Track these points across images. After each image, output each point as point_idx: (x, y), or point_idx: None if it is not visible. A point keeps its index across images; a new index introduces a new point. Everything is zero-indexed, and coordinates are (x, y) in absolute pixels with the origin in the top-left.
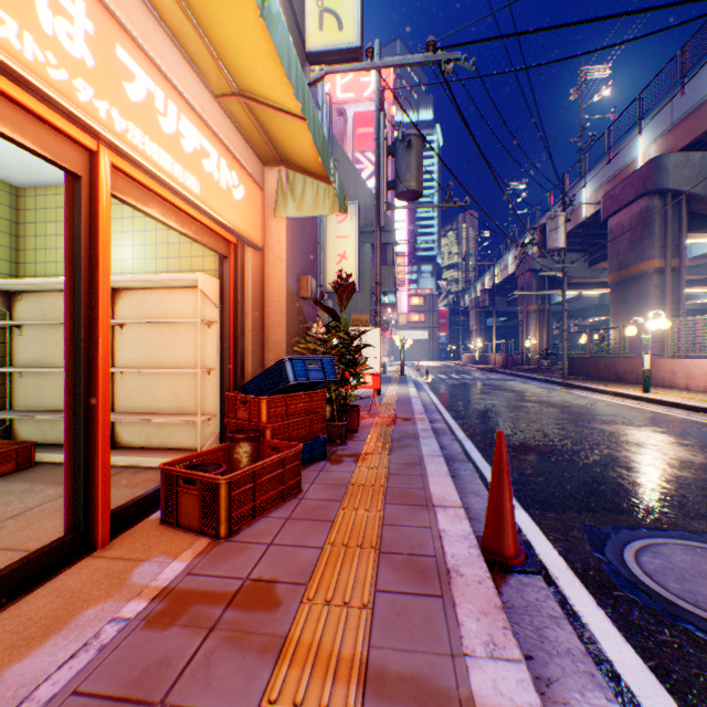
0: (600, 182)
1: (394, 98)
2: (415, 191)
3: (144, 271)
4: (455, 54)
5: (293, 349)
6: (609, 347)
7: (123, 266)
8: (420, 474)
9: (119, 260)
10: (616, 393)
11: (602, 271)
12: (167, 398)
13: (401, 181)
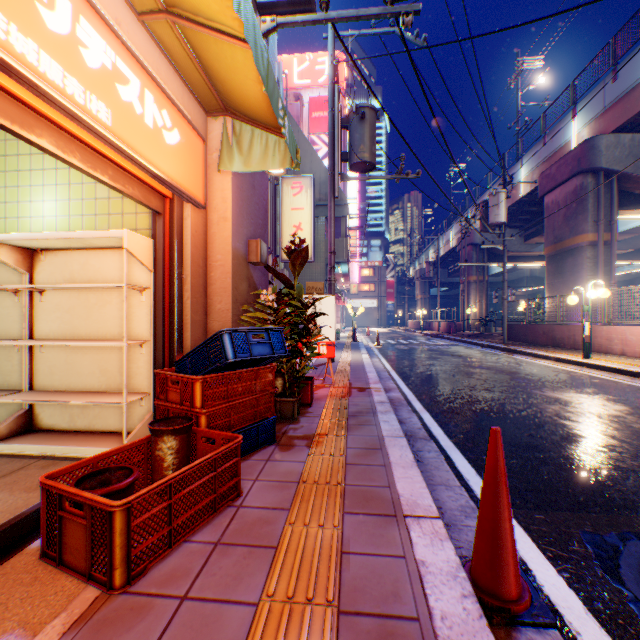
0: (536, 163)
1: (350, 57)
2: (369, 163)
3: (68, 229)
4: (415, 6)
5: (240, 318)
6: (545, 315)
7: (44, 224)
8: (382, 464)
9: (40, 217)
10: (558, 359)
11: (535, 245)
12: (93, 374)
13: (355, 152)
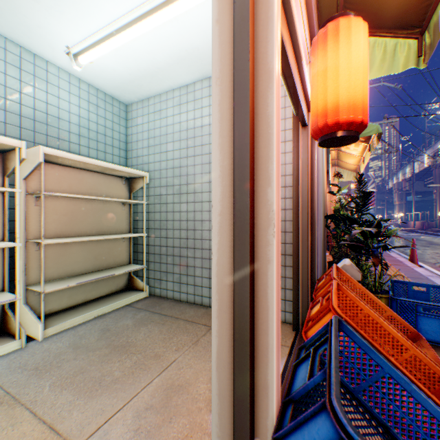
0: None
1: None
2: None
3: None
4: (395, 119)
5: None
6: None
7: None
8: (386, 254)
9: None
10: None
11: None
12: None
13: None
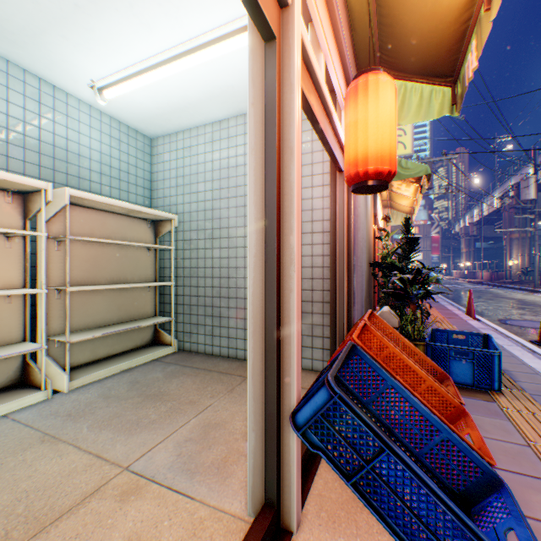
0: None
1: None
2: (428, 187)
3: None
4: (454, 156)
5: None
6: None
7: None
8: (443, 307)
9: None
10: None
11: None
12: None
13: None
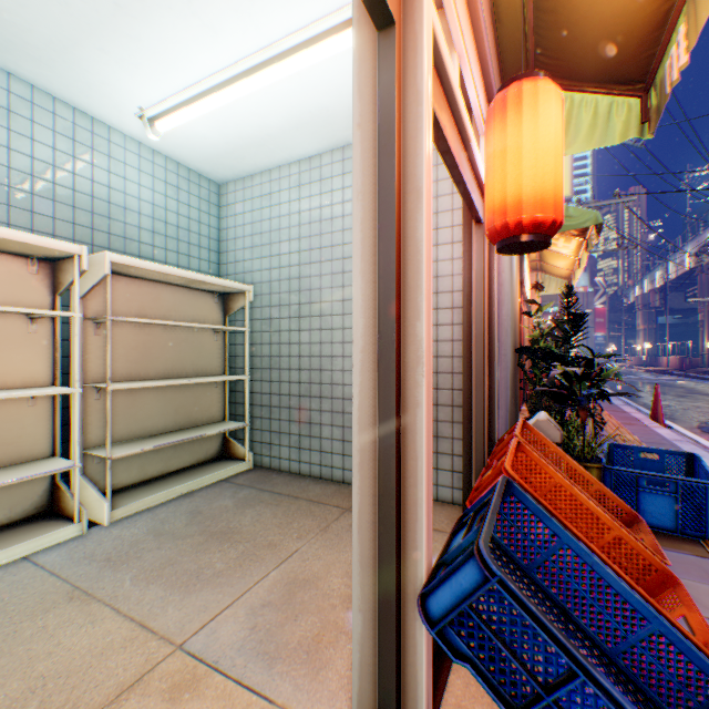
0: None
1: None
2: None
3: None
4: (631, 198)
5: None
6: None
7: None
8: (617, 408)
9: None
10: None
11: None
12: None
13: None
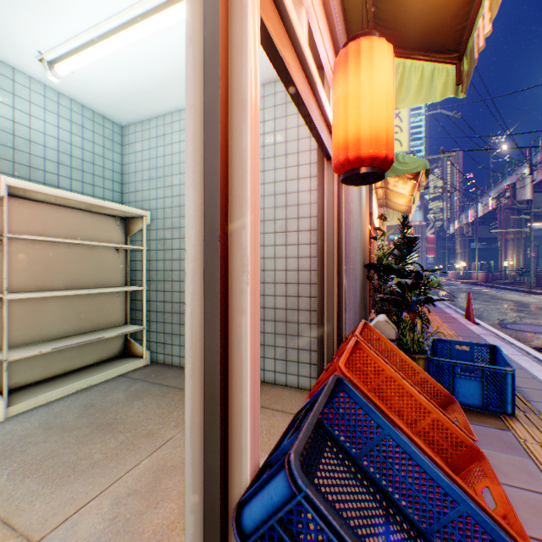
0: None
1: None
2: (424, 187)
3: None
4: (451, 154)
5: None
6: None
7: None
8: (441, 310)
9: None
10: None
11: None
12: None
13: None
